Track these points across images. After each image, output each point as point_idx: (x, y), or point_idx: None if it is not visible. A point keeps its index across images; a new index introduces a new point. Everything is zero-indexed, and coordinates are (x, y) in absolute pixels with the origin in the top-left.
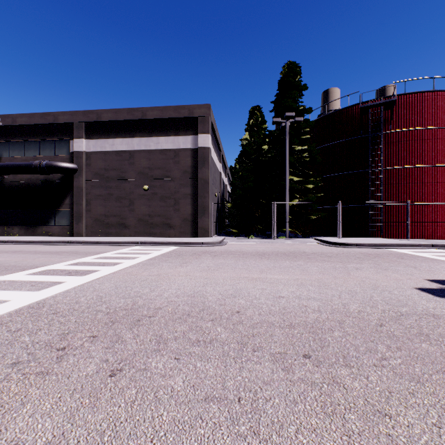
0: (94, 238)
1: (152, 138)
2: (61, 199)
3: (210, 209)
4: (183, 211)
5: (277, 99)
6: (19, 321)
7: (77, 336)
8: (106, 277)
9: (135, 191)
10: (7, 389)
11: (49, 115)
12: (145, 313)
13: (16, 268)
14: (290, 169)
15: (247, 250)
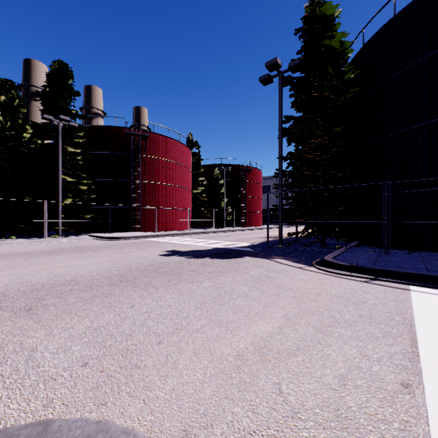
0: None
1: None
2: None
3: None
4: None
5: (46, 93)
6: None
7: None
8: None
9: None
10: None
11: None
12: None
13: None
14: (62, 168)
15: (24, 251)
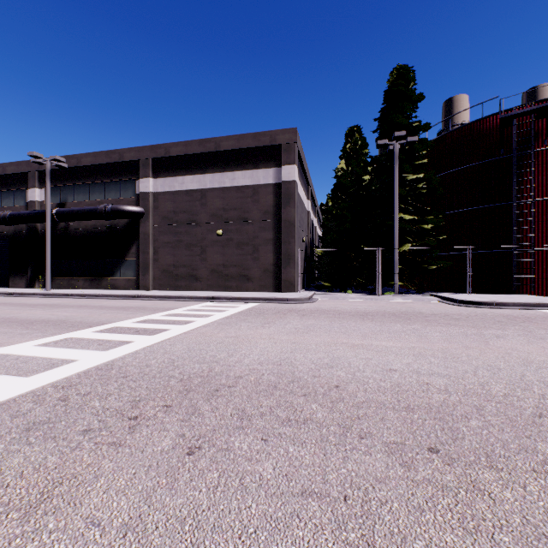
0: (162, 292)
1: (227, 173)
2: (127, 247)
3: (296, 258)
4: (264, 260)
5: (383, 116)
6: (88, 384)
7: (149, 405)
8: (177, 337)
9: (207, 237)
10: (80, 458)
11: (115, 153)
12: (224, 382)
13: (82, 324)
14: (400, 204)
15: (343, 309)
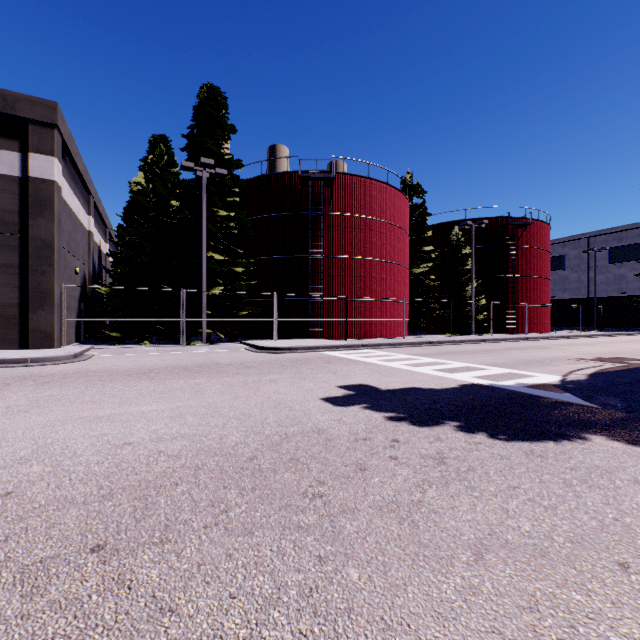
0: None
1: None
2: None
3: (57, 296)
4: None
5: (192, 134)
6: None
7: None
8: None
9: None
10: None
11: None
12: None
13: None
14: (210, 242)
15: (123, 367)
